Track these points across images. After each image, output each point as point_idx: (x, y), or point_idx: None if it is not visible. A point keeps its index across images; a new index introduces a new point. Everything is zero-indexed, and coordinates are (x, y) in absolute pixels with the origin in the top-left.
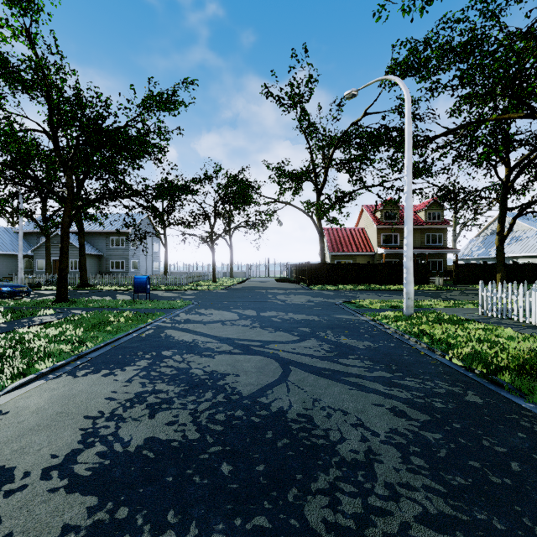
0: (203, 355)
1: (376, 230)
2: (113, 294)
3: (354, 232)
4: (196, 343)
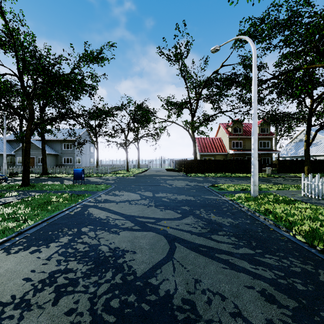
0: (111, 231)
1: (228, 139)
2: (62, 179)
3: (214, 140)
4: (108, 220)
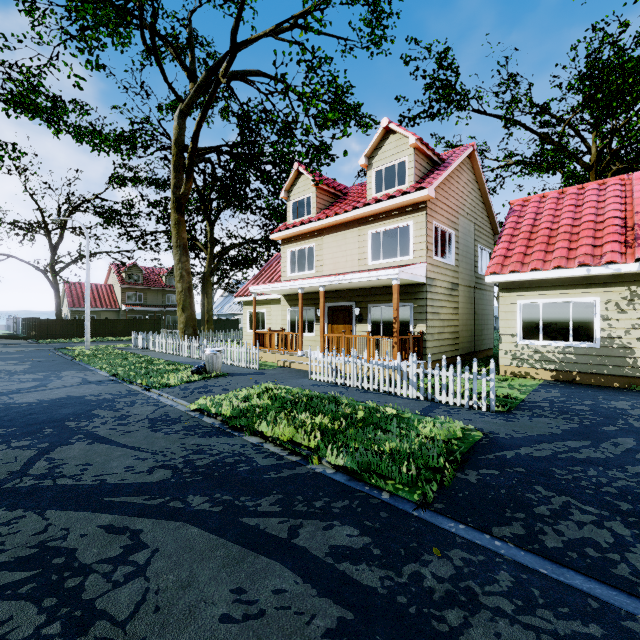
0: None
1: (121, 289)
2: None
3: (101, 288)
4: None
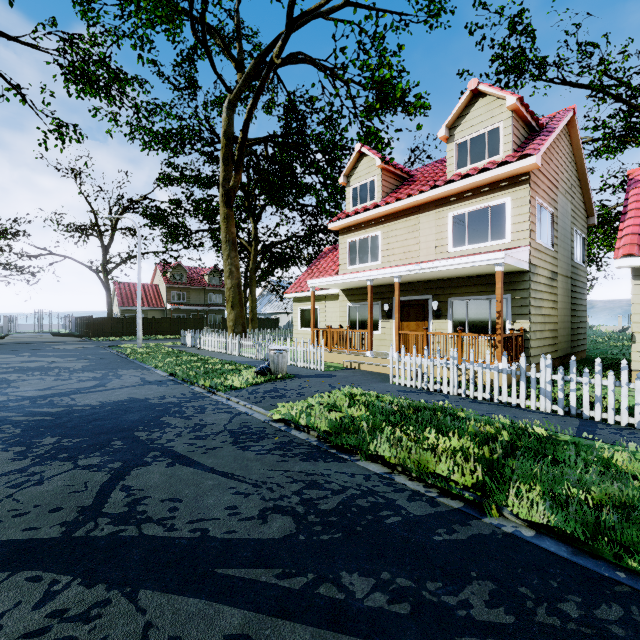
0: (4, 364)
1: (166, 288)
2: None
3: (148, 287)
4: None
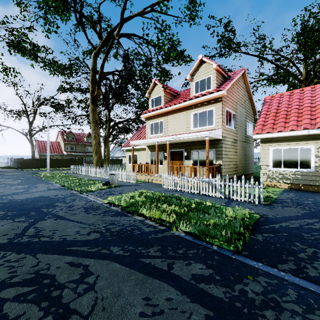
0: None
1: (64, 144)
2: None
3: (54, 143)
4: None
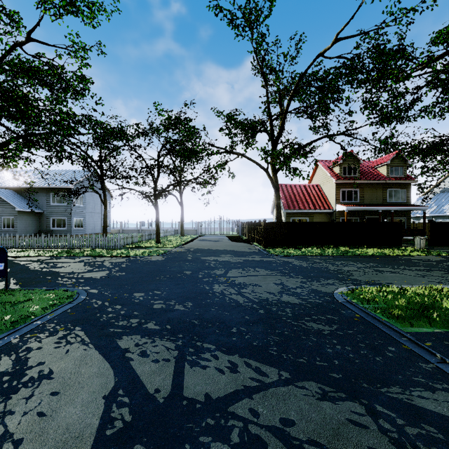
0: None
1: (335, 185)
2: None
3: (309, 188)
4: None
